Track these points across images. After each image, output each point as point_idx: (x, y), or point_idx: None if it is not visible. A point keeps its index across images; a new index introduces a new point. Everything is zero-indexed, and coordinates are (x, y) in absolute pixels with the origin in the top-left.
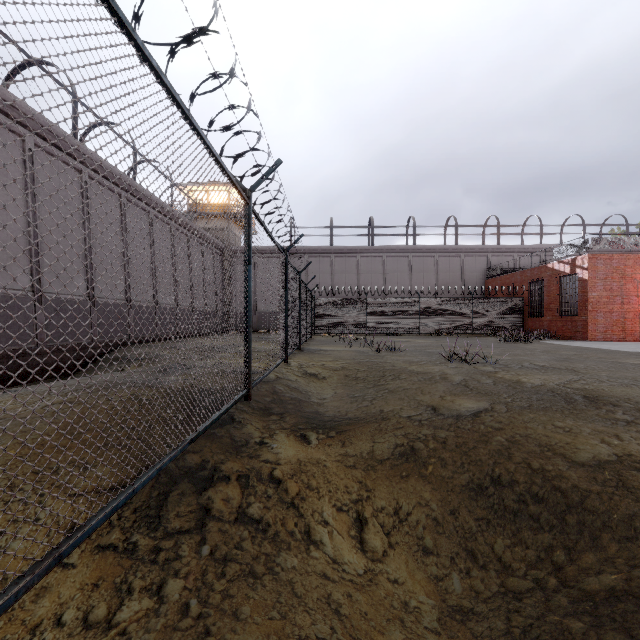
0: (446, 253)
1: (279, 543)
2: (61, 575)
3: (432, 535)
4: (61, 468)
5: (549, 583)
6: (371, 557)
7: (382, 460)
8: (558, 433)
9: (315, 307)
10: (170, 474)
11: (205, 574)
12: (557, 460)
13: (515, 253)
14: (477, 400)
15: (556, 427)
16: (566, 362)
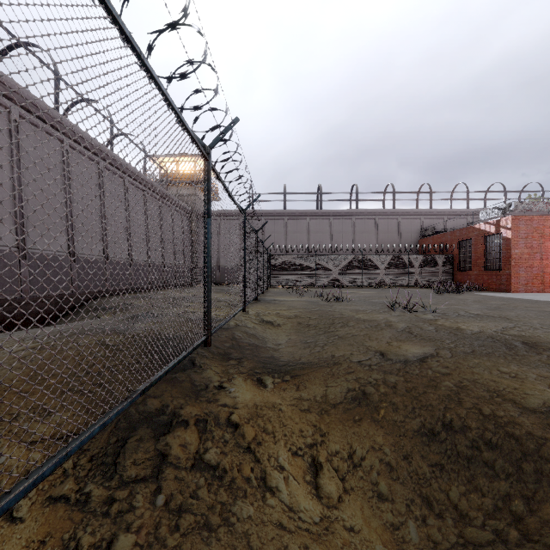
0: (385, 216)
1: (235, 490)
2: (7, 531)
3: (386, 481)
4: (21, 415)
5: (510, 536)
6: (326, 503)
7: (335, 404)
8: (505, 379)
9: (271, 263)
10: (129, 419)
11: (158, 527)
12: (507, 406)
13: (445, 216)
14: (422, 346)
15: (502, 372)
16: (497, 311)
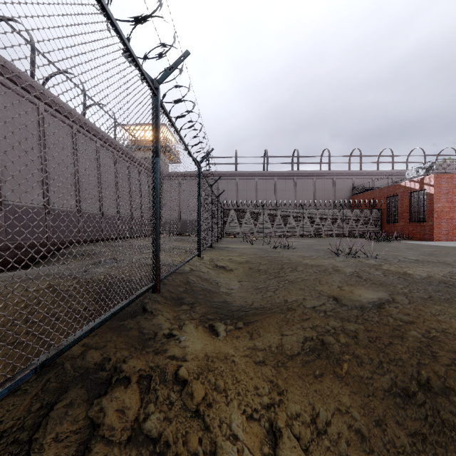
0: (322, 176)
1: None
2: None
3: (358, 454)
4: None
5: None
6: None
7: (292, 356)
8: None
9: (224, 216)
10: (61, 378)
11: None
12: None
13: (373, 176)
14: (375, 291)
15: None
16: (433, 257)
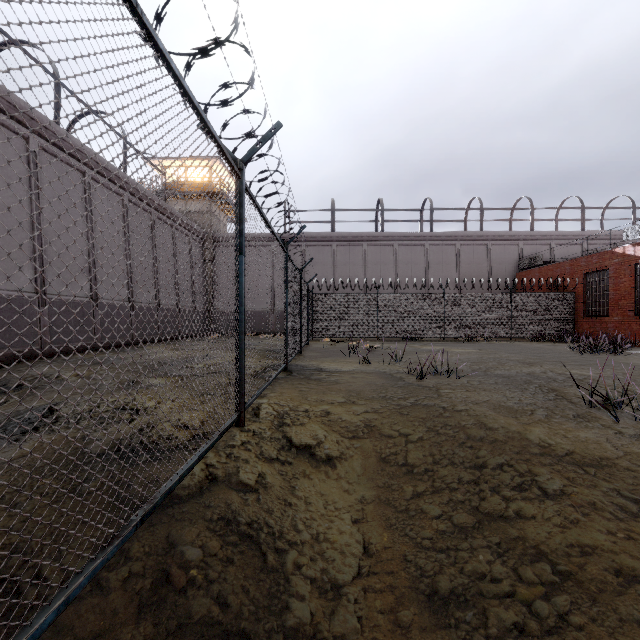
0: (469, 241)
1: None
2: None
3: None
4: None
5: None
6: None
7: None
8: None
9: (313, 305)
10: None
11: None
12: None
13: (552, 241)
14: None
15: None
16: None
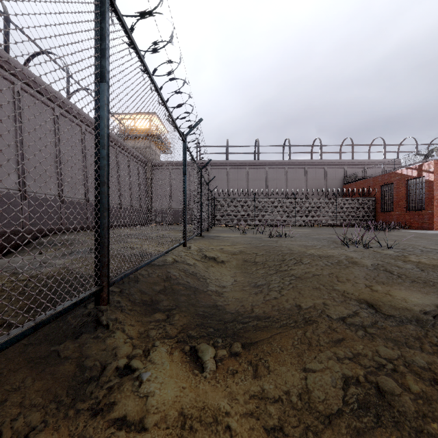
0: (313, 165)
1: None
2: None
3: None
4: None
5: None
6: None
7: (330, 417)
8: None
9: (215, 205)
10: None
11: None
12: None
13: (365, 165)
14: (423, 294)
15: None
16: None
